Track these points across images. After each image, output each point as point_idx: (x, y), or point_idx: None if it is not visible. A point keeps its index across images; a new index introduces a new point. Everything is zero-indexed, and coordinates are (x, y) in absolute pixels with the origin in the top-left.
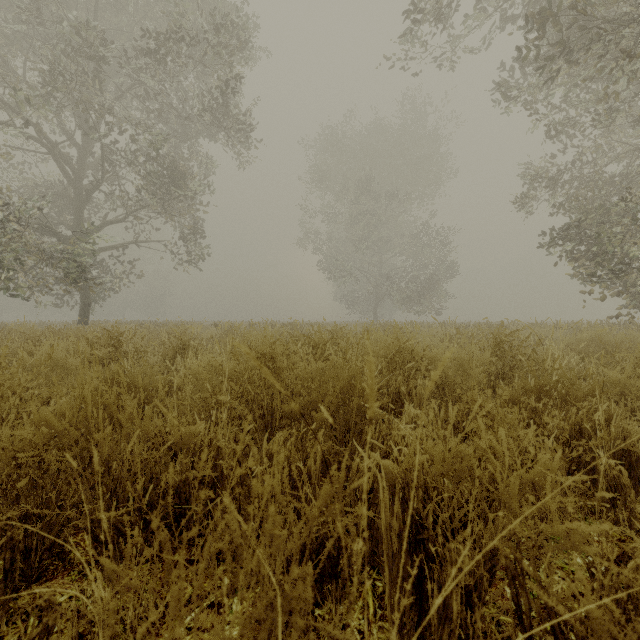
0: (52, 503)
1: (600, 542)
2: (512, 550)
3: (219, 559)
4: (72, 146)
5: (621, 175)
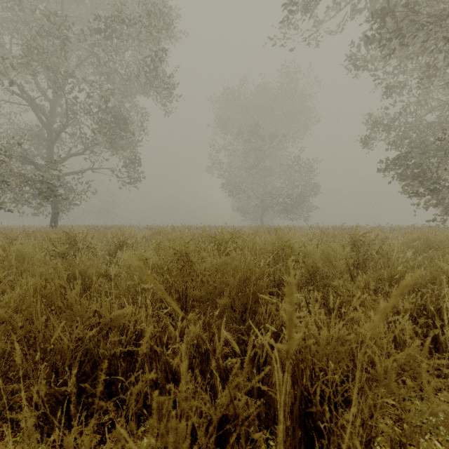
0: (1, 377)
1: (447, 402)
2: (397, 433)
3: (140, 420)
4: (45, 100)
5: (435, 122)
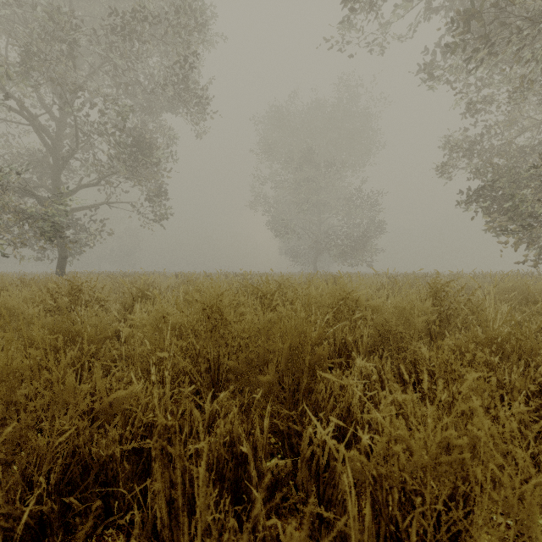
0: None
1: None
2: None
3: None
4: (50, 118)
5: (528, 146)
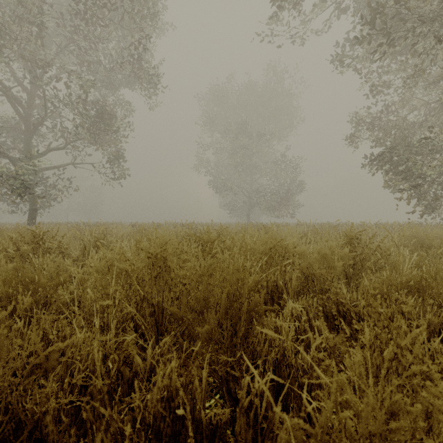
0: None
1: None
2: None
3: None
4: (22, 90)
5: (417, 122)
